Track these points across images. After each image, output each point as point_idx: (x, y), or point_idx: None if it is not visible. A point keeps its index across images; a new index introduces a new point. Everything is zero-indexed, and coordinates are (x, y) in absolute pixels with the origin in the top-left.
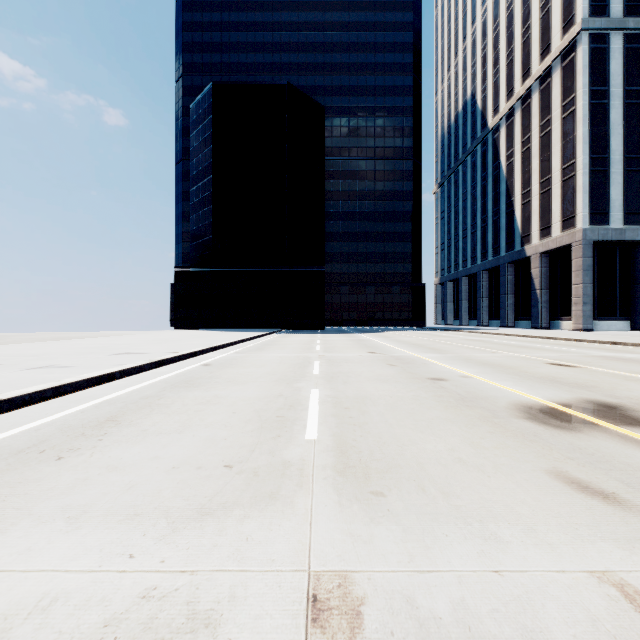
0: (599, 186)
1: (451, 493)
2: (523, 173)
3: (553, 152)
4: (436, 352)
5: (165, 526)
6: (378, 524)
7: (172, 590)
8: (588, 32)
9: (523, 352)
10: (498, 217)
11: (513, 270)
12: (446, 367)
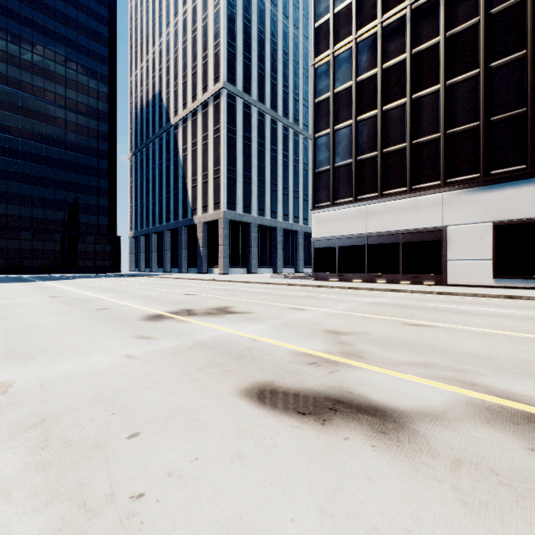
0: (232, 187)
1: (77, 350)
2: (193, 165)
3: (209, 157)
4: (115, 292)
5: None
6: (29, 366)
7: None
8: (227, 91)
9: (177, 289)
10: (178, 192)
11: (187, 232)
12: (116, 301)
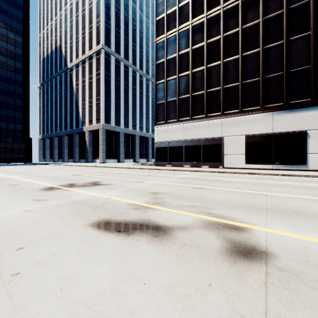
0: (108, 109)
1: None
2: (83, 94)
3: (93, 90)
4: (25, 175)
5: None
6: None
7: None
8: (104, 50)
9: (69, 172)
10: (72, 111)
11: (79, 136)
12: (24, 180)
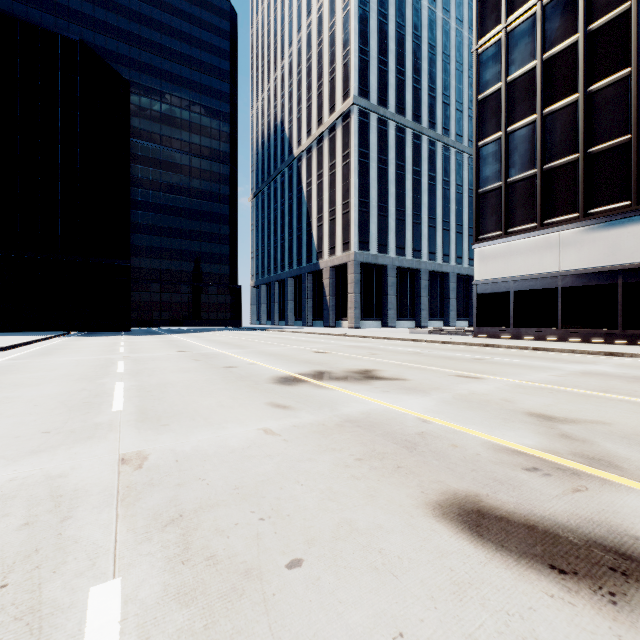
0: (364, 222)
1: (209, 418)
2: (318, 201)
3: (337, 190)
4: (240, 348)
5: (6, 461)
6: (163, 434)
7: (30, 475)
8: (358, 107)
9: (304, 345)
10: (301, 233)
11: (312, 279)
12: (241, 358)
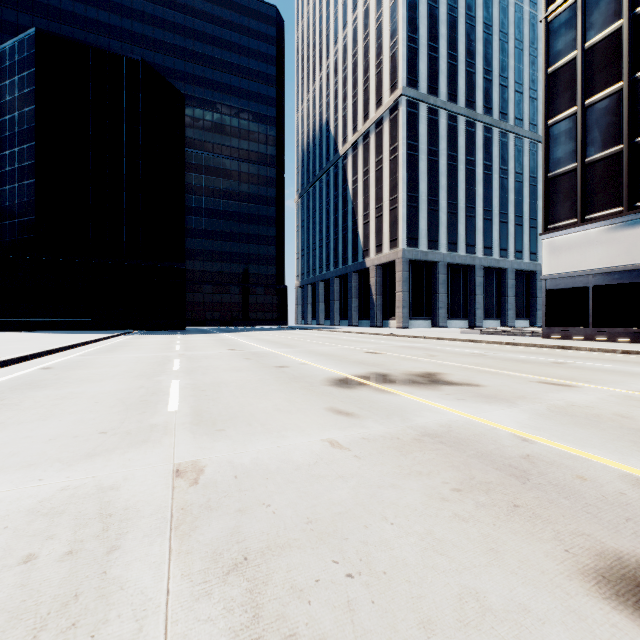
0: (413, 218)
1: (267, 424)
2: (364, 198)
3: (384, 185)
4: (289, 347)
5: (61, 465)
6: (218, 441)
7: (82, 484)
8: (406, 98)
9: (354, 345)
10: (346, 232)
11: (357, 278)
12: (292, 358)
